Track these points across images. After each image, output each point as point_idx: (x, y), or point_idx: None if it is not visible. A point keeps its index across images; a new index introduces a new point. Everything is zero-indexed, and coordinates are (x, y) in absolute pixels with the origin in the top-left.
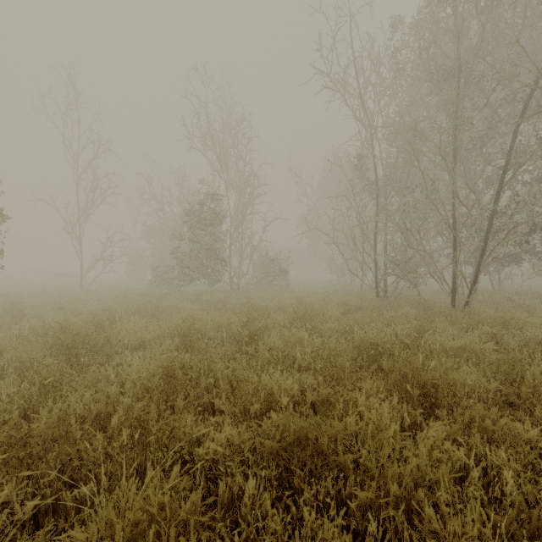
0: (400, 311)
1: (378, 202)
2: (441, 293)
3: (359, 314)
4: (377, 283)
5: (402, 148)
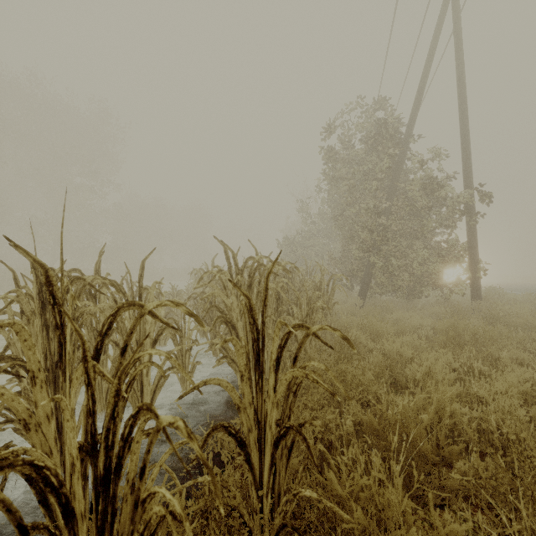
0: None
1: None
2: None
3: None
4: None
5: None
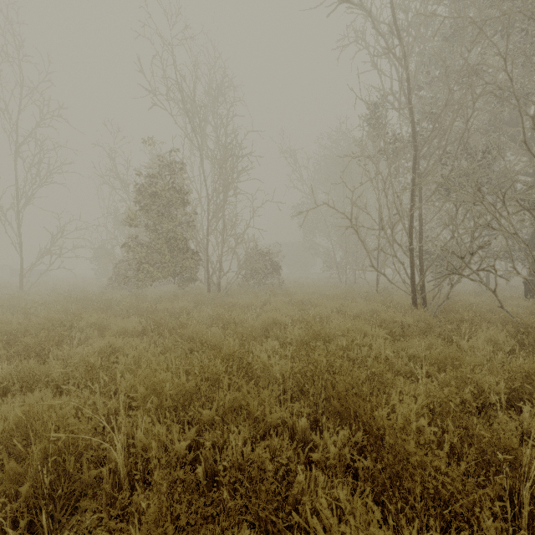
0: (483, 336)
1: (415, 167)
2: (479, 296)
3: (411, 342)
4: (413, 285)
5: (458, 81)
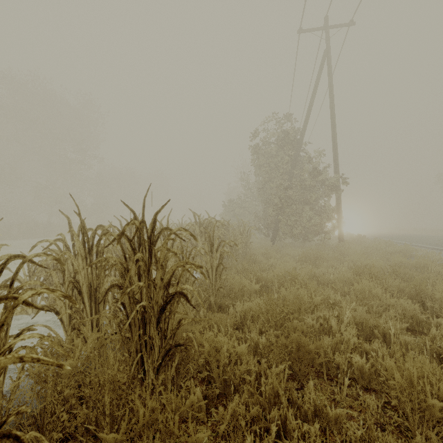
0: None
1: None
2: None
3: None
4: None
5: None
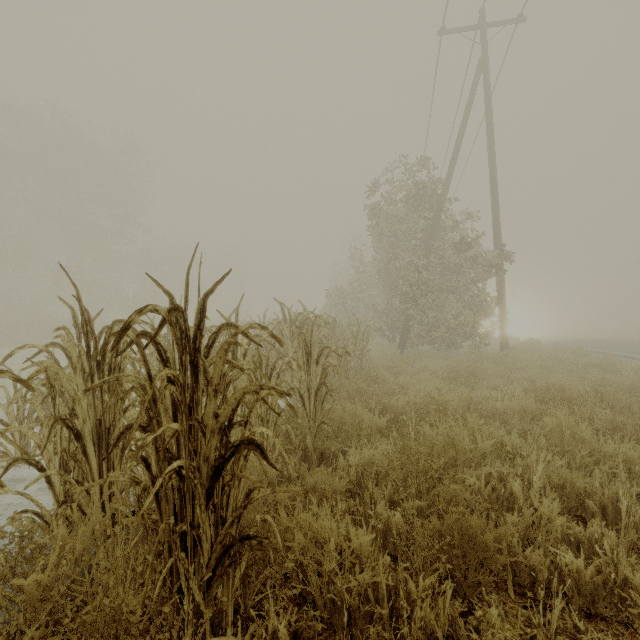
0: None
1: None
2: None
3: None
4: None
5: None
